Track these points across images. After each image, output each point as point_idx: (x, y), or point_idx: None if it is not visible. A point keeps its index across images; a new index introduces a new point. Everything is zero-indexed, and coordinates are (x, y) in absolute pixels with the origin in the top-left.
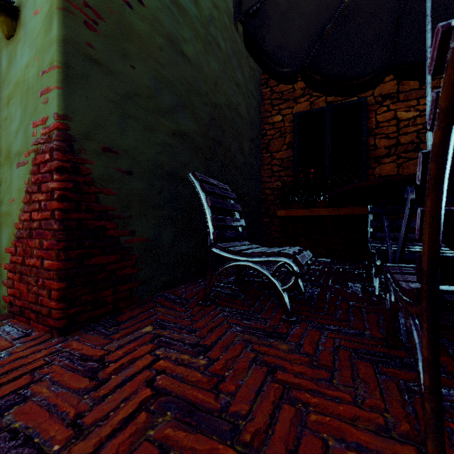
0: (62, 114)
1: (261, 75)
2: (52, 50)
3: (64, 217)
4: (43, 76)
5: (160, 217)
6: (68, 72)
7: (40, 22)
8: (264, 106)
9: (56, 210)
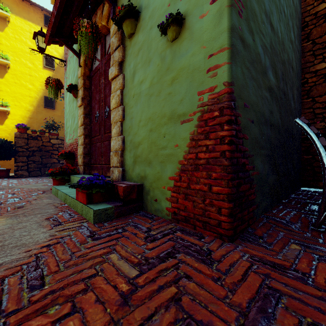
0: (230, 82)
1: (301, 32)
2: (221, 37)
3: (231, 156)
4: (211, 58)
5: (263, 155)
6: (233, 50)
7: (207, 21)
8: (304, 58)
9: (226, 151)
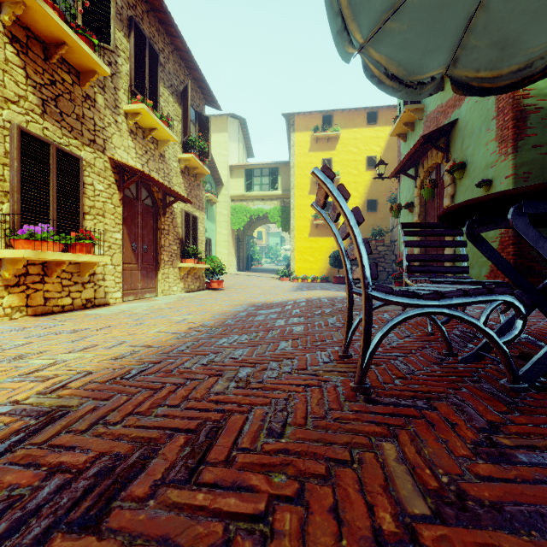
0: None
1: None
2: None
3: (514, 262)
4: None
5: None
6: None
7: (503, 187)
8: None
9: (511, 259)
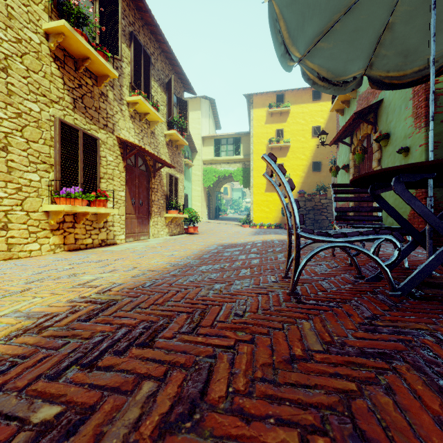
0: None
1: None
2: None
3: None
4: None
5: None
6: None
7: (418, 154)
8: None
9: None
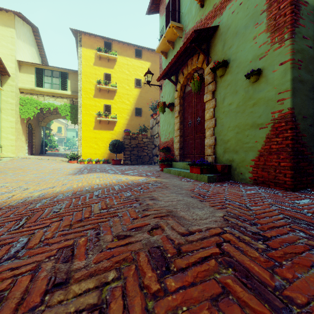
0: (291, 107)
1: None
2: (286, 84)
3: (293, 146)
4: (279, 94)
5: None
6: (294, 90)
7: (277, 74)
8: None
9: (289, 144)
